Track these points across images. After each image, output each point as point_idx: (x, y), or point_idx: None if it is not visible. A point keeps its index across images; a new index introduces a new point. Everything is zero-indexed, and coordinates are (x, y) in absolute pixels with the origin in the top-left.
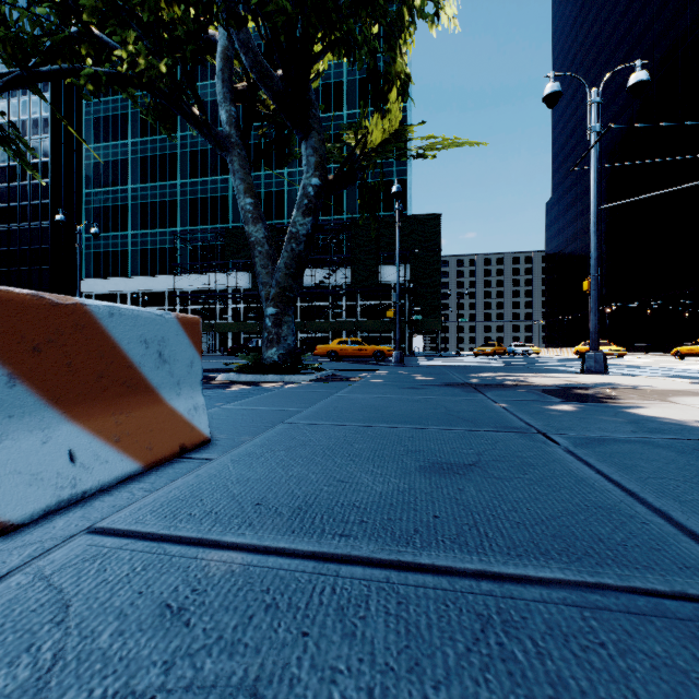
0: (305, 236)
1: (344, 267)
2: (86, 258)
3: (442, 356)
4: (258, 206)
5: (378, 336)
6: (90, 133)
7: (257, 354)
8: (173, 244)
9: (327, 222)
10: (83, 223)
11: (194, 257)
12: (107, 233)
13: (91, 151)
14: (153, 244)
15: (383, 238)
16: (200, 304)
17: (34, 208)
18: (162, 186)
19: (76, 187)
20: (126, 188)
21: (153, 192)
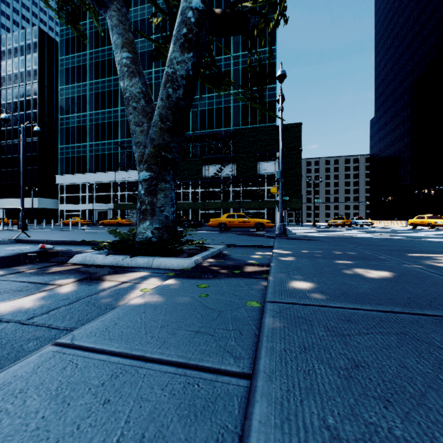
0: (184, 78)
1: (231, 163)
2: (60, 161)
3: (304, 226)
4: (136, 62)
5: (255, 212)
6: (63, 78)
7: (135, 228)
8: (115, 150)
9: (219, 131)
10: (58, 138)
11: (130, 159)
12: (73, 144)
13: (63, 90)
14: (103, 150)
15: (259, 142)
16: (133, 190)
17: (28, 129)
18: (108, 111)
19: (55, 115)
20: (85, 114)
21: (103, 116)
